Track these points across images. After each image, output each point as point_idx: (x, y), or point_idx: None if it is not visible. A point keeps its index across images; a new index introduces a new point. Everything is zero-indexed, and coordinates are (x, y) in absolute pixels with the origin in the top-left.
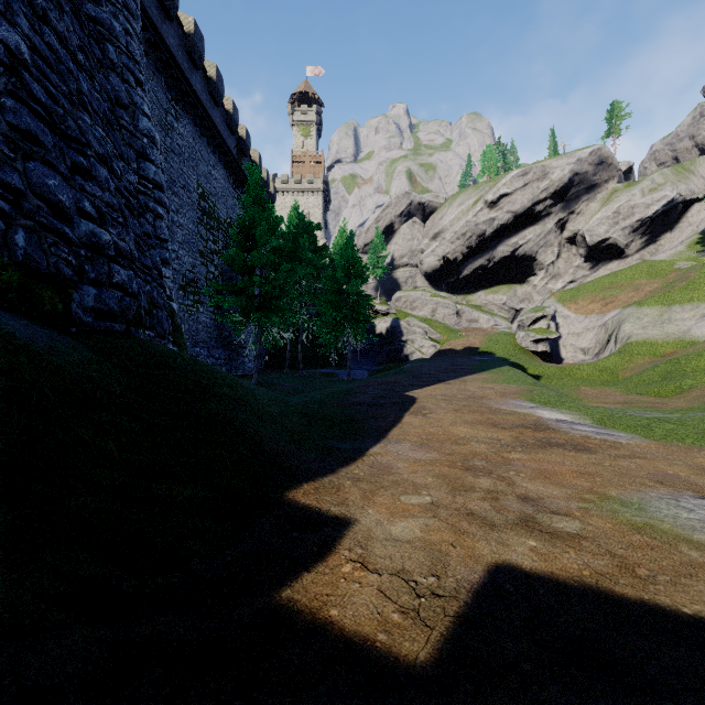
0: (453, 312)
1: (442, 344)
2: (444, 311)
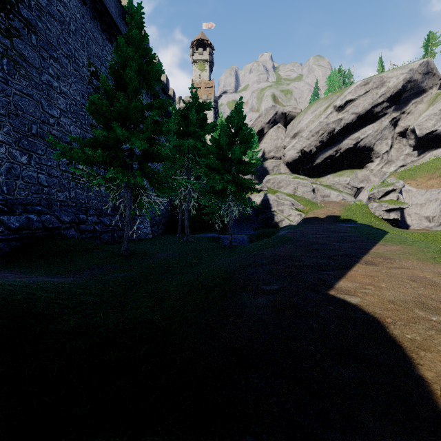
0: (310, 189)
1: (305, 213)
2: (303, 189)
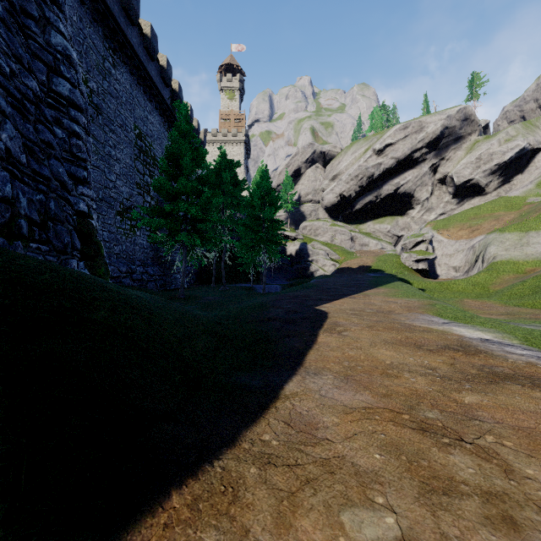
0: (348, 238)
1: (340, 263)
2: (341, 237)
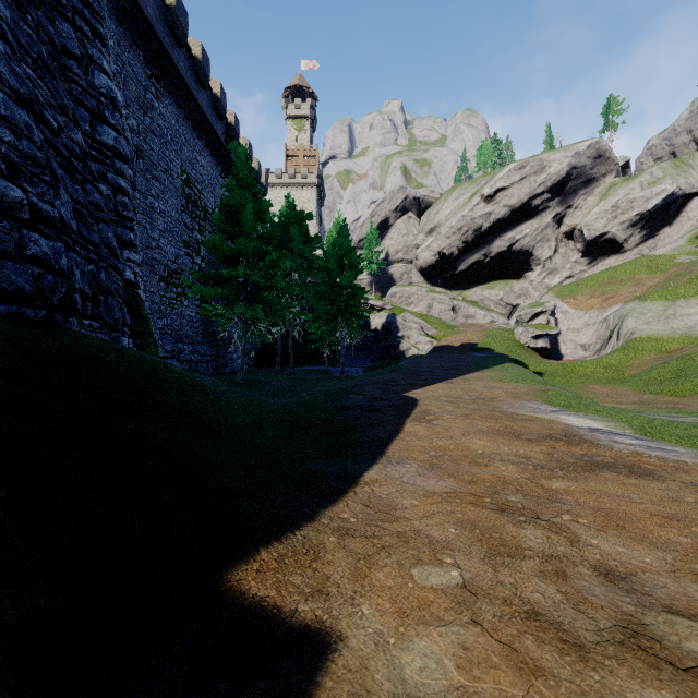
0: (449, 307)
1: (438, 340)
2: (440, 306)
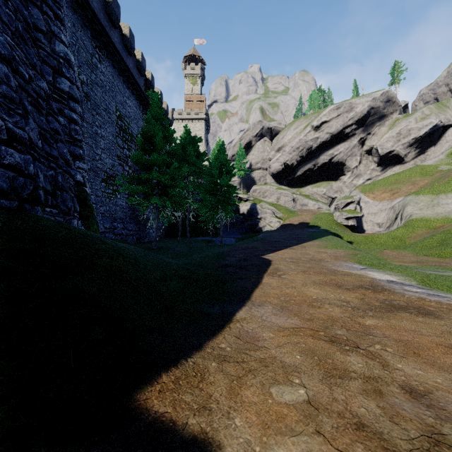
0: (291, 199)
1: (284, 220)
2: (285, 198)
